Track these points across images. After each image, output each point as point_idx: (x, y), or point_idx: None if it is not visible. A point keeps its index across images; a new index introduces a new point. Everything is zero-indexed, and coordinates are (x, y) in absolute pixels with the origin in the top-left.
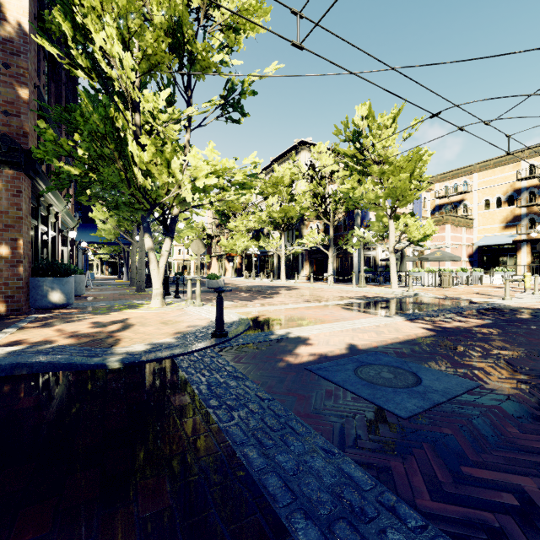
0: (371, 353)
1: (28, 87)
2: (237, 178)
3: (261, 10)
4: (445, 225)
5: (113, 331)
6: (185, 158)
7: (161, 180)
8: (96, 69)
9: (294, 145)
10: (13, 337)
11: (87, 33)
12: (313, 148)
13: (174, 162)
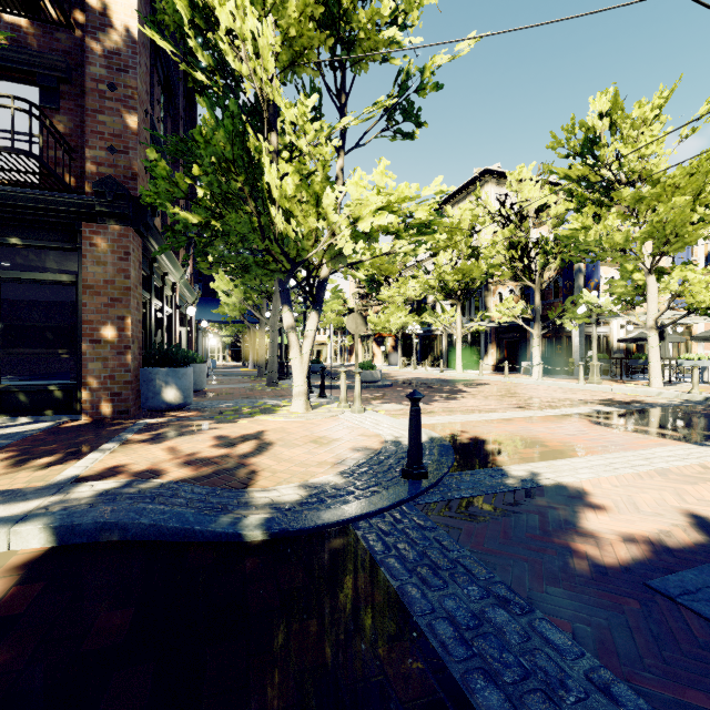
0: None
1: (137, 112)
2: (419, 215)
3: None
4: None
5: (245, 454)
6: (342, 188)
7: (307, 225)
8: (221, 69)
9: (474, 177)
10: (112, 459)
11: (209, 15)
12: (510, 175)
13: (326, 196)
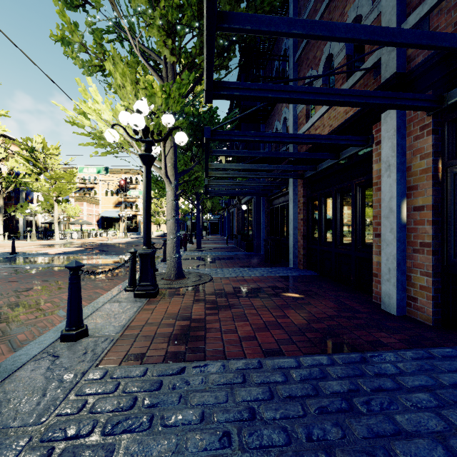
0: (71, 251)
1: None
2: None
3: (8, 116)
4: (84, 202)
5: None
6: None
7: None
8: None
9: None
10: None
11: None
12: None
13: None
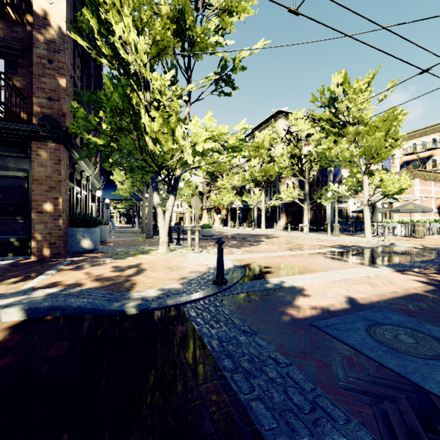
0: (376, 309)
1: (66, 77)
2: (230, 142)
3: None
4: (414, 179)
5: (129, 275)
6: (187, 126)
7: (167, 146)
8: (116, 56)
9: (272, 114)
10: (53, 278)
11: (109, 27)
12: (290, 116)
13: (177, 130)
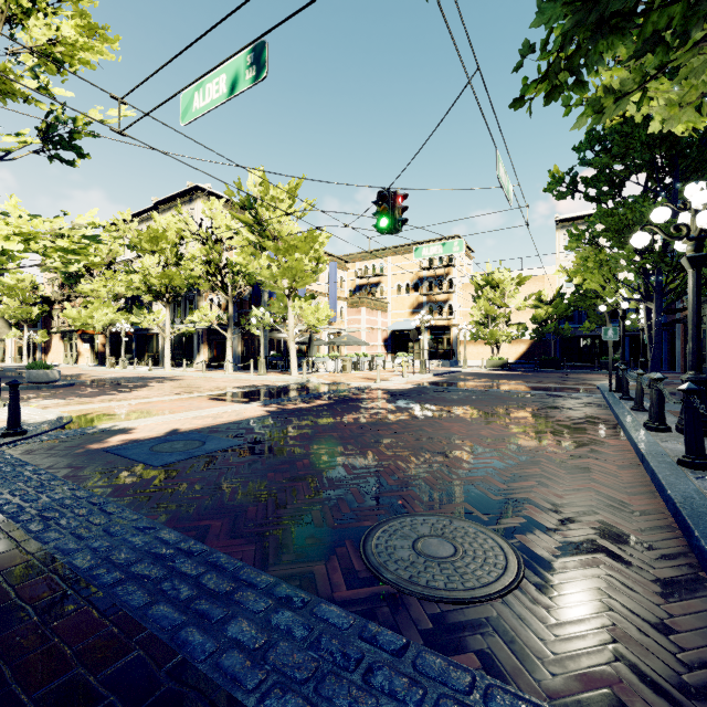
0: (186, 433)
1: None
2: (61, 243)
3: (93, 51)
4: (362, 308)
5: None
6: None
7: None
8: None
9: (187, 189)
10: None
11: None
12: (204, 204)
13: None
